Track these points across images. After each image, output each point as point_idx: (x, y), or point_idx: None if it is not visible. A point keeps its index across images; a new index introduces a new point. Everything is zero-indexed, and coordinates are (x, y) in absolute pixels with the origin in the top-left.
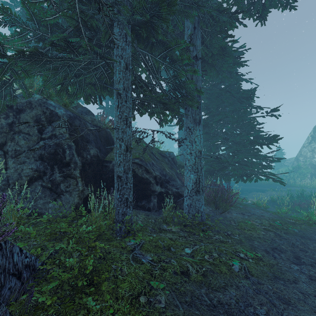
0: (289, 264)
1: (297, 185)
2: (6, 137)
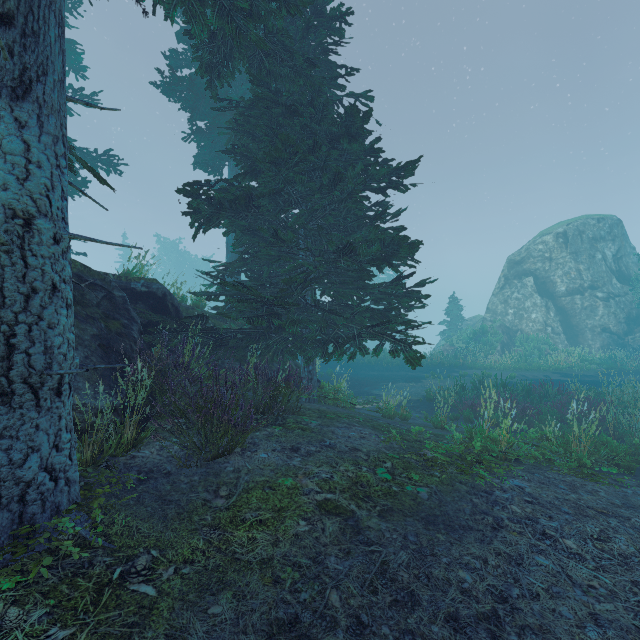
0: None
1: (480, 365)
2: None
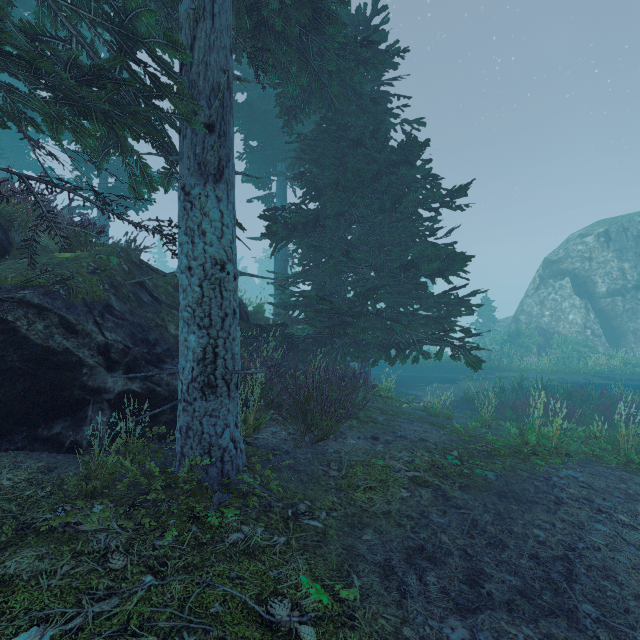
0: (440, 623)
1: (515, 367)
2: None
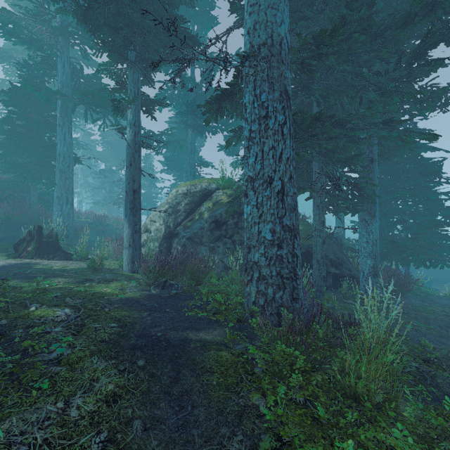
0: None
1: None
2: (233, 231)
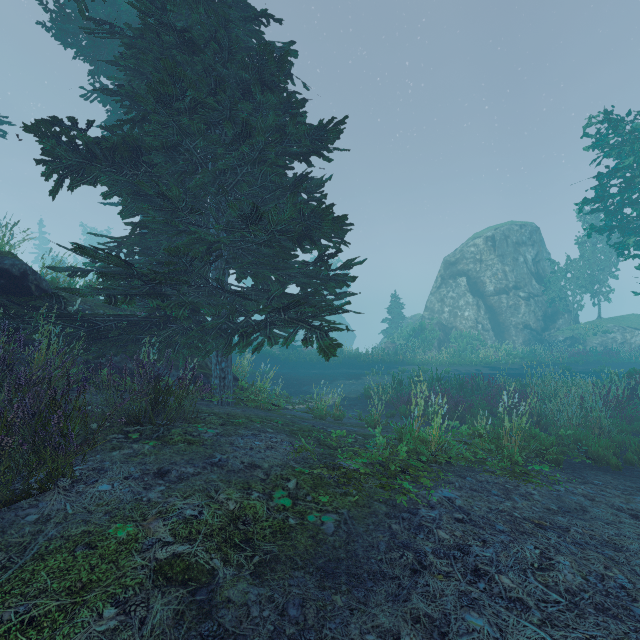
0: None
1: (418, 361)
2: None
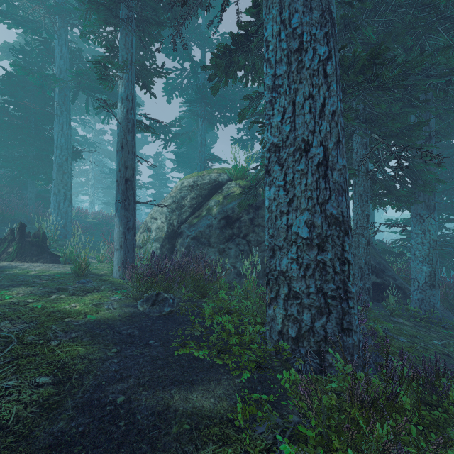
0: None
1: None
2: (248, 229)
